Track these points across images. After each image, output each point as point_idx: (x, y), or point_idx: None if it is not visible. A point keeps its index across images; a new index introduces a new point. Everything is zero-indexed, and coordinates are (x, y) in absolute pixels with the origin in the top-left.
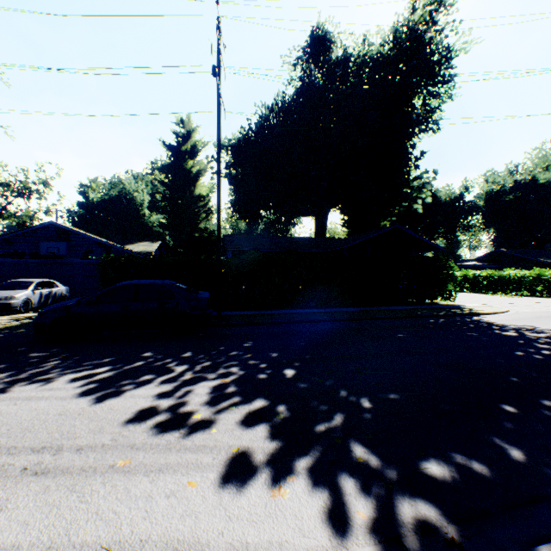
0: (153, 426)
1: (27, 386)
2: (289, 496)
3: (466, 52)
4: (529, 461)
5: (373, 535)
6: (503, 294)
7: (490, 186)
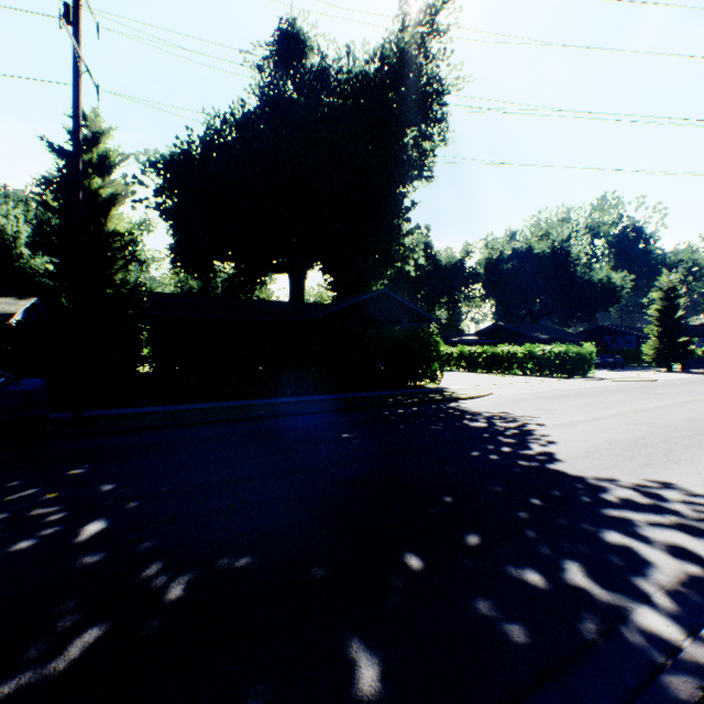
0: None
1: None
2: None
3: (458, 90)
4: (383, 695)
5: None
6: (496, 373)
7: (490, 252)
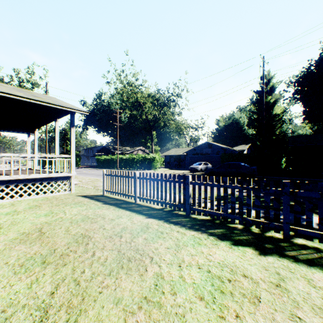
0: None
1: None
2: None
3: None
4: None
5: None
6: None
7: None
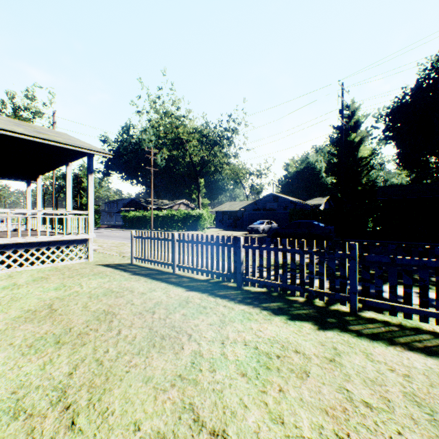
0: None
1: None
2: None
3: None
4: None
5: None
6: None
7: None
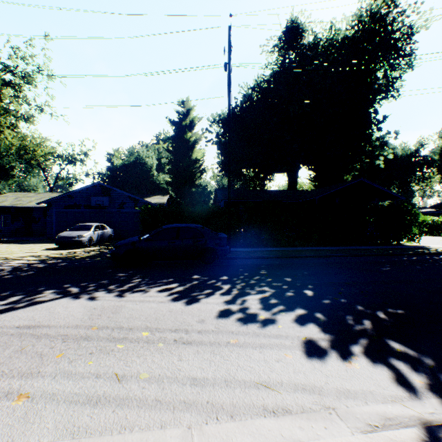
0: (236, 321)
1: (134, 294)
2: (359, 367)
3: (426, 29)
4: None
5: (433, 392)
6: None
7: None
